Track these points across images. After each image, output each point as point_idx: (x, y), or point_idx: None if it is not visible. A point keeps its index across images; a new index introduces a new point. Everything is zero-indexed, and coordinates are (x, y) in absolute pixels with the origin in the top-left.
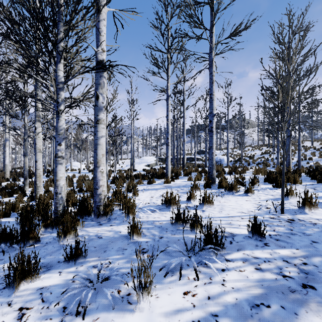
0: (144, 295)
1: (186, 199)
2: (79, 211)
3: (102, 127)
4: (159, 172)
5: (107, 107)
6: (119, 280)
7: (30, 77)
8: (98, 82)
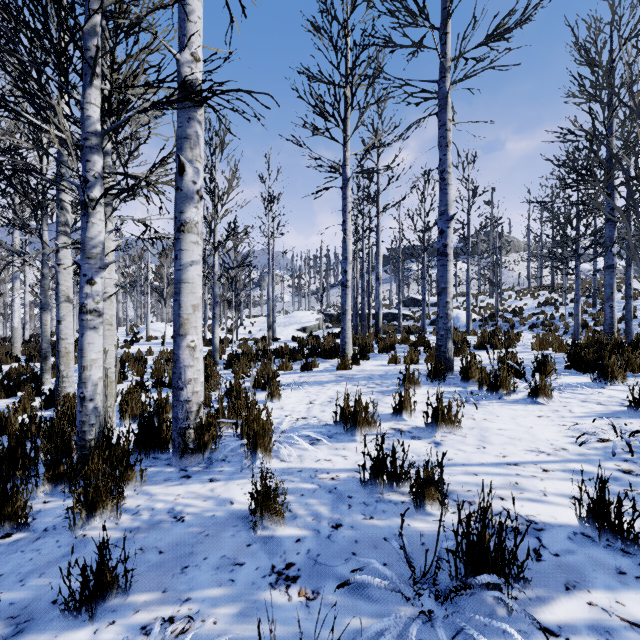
0: None
1: (390, 410)
2: (141, 440)
3: (194, 241)
4: (327, 345)
5: (216, 206)
6: None
7: (18, 119)
8: (183, 134)
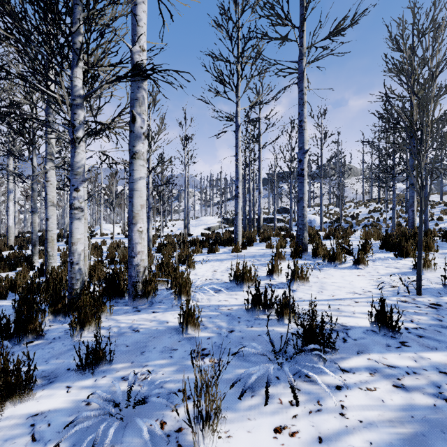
0: (205, 433)
1: (266, 274)
2: (107, 291)
3: (141, 164)
4: (225, 237)
5: (150, 143)
6: (163, 404)
7: (32, 87)
8: (134, 97)
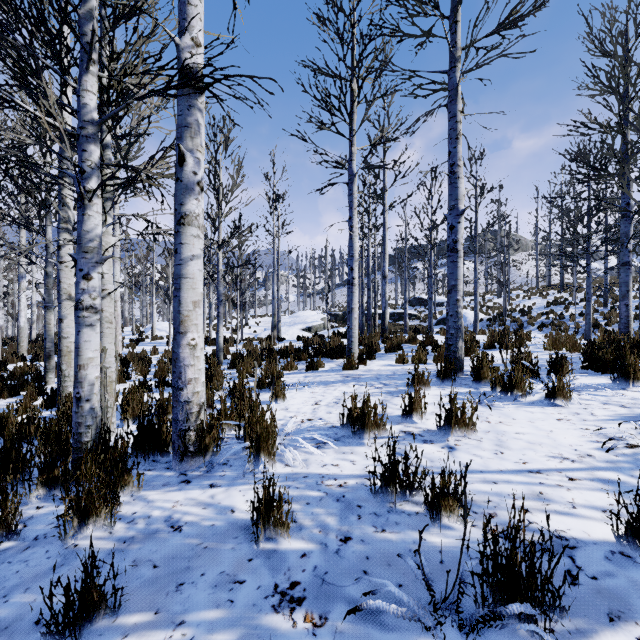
0: None
1: (400, 411)
2: (140, 442)
3: (194, 234)
4: (332, 344)
5: (220, 204)
6: None
7: (11, 106)
8: (183, 122)
